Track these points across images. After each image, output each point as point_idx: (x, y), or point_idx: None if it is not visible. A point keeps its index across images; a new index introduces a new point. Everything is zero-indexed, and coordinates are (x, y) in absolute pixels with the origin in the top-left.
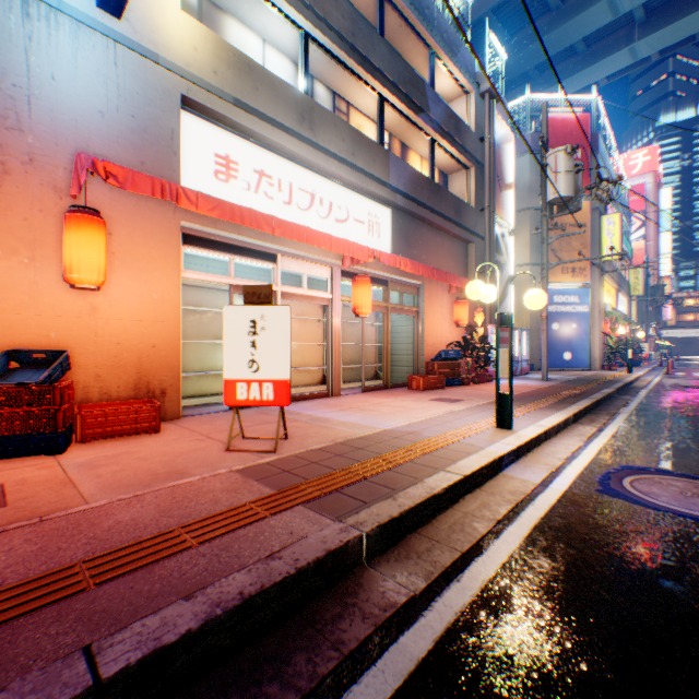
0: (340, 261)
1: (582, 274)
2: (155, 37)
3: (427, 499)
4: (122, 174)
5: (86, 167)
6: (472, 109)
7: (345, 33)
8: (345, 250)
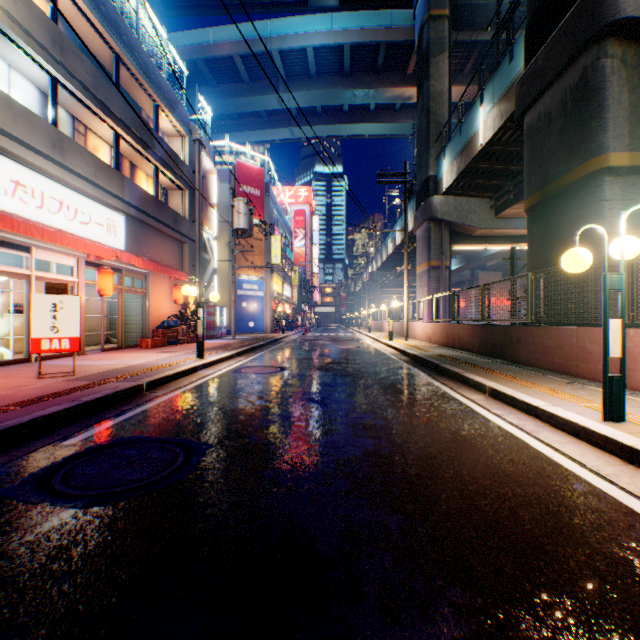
0: (86, 254)
1: (261, 271)
2: None
3: (167, 376)
4: None
5: None
6: (188, 149)
7: (90, 85)
8: (97, 252)
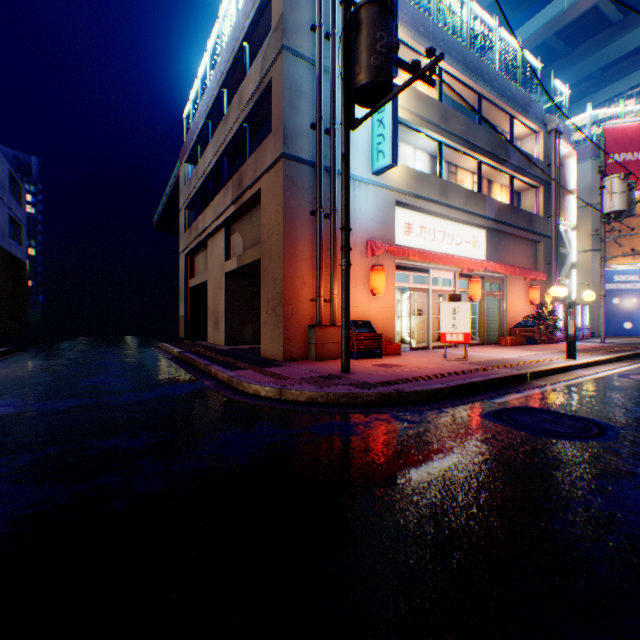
0: (458, 269)
1: None
2: (387, 178)
3: (543, 370)
4: (394, 250)
5: (382, 249)
6: (540, 144)
7: (461, 134)
8: (469, 266)
